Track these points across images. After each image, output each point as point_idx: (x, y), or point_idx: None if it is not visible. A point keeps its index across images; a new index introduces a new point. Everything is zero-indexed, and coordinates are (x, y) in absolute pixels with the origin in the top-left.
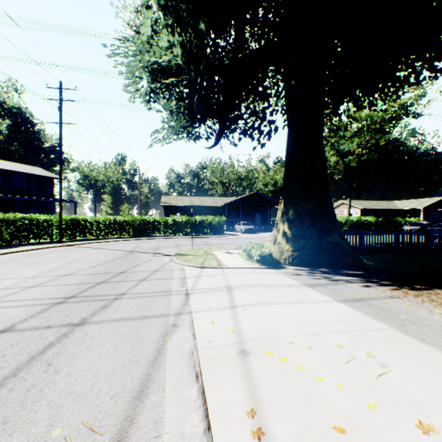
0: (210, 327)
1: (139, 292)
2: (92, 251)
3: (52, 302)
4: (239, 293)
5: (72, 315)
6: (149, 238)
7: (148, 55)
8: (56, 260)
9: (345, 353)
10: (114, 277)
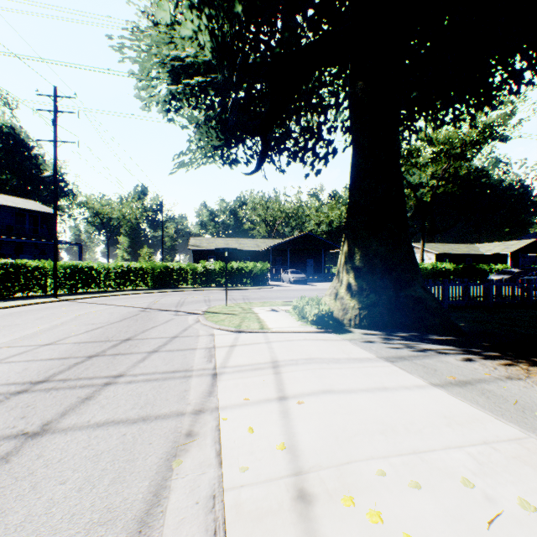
0: (246, 439)
1: (145, 372)
2: (94, 308)
3: (9, 390)
4: (290, 373)
5: (30, 416)
6: (172, 290)
7: (167, 48)
8: (41, 322)
9: (478, 497)
10: (113, 347)
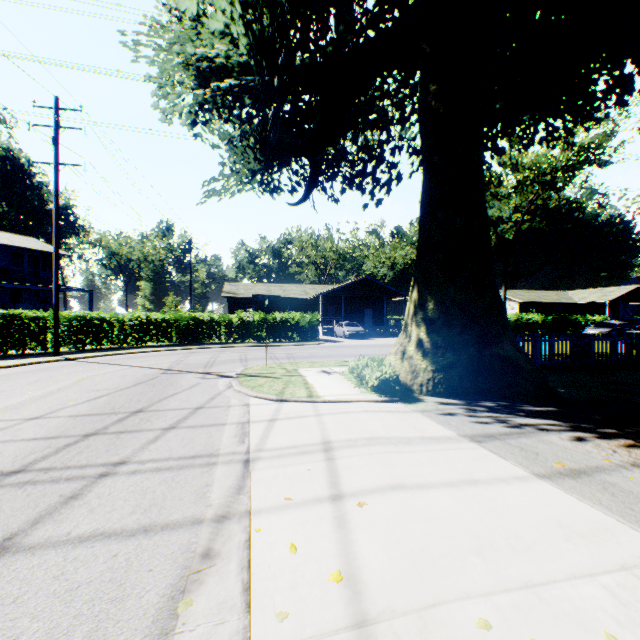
0: (286, 564)
1: (155, 457)
2: (103, 370)
3: None
4: (347, 459)
5: None
6: (202, 347)
7: (192, 46)
8: (33, 387)
9: None
10: (119, 422)
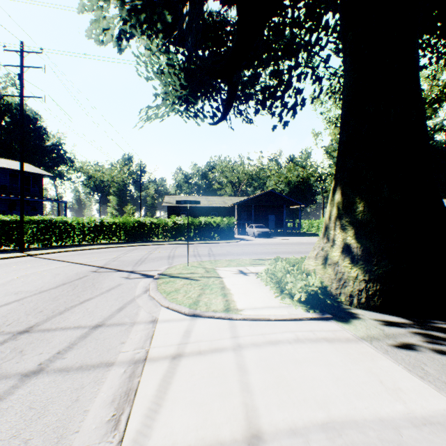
0: None
1: None
2: (45, 267)
3: None
4: None
5: None
6: (142, 244)
7: None
8: None
9: None
10: None
